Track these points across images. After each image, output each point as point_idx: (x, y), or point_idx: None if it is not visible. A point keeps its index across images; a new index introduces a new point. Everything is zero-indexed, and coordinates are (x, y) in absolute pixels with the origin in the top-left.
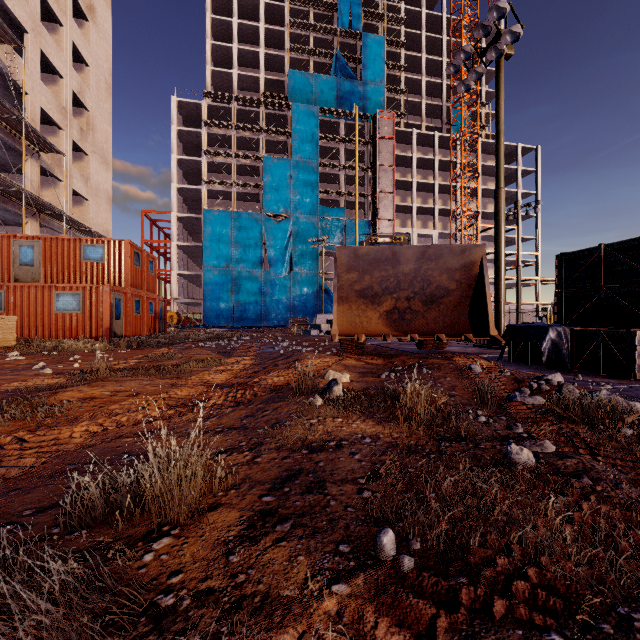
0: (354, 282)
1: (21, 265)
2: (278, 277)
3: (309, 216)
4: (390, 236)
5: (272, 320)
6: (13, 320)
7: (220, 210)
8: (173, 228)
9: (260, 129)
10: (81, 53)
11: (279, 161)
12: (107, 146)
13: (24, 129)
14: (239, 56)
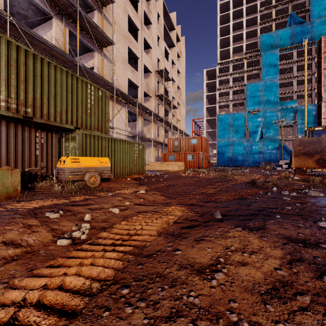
0: (301, 150)
1: (175, 147)
2: (254, 141)
3: (272, 108)
4: (322, 127)
5: (250, 163)
6: (184, 163)
7: (224, 114)
8: (204, 124)
9: (244, 71)
10: (179, 70)
11: (254, 84)
12: (184, 99)
13: (172, 105)
14: (232, 38)
